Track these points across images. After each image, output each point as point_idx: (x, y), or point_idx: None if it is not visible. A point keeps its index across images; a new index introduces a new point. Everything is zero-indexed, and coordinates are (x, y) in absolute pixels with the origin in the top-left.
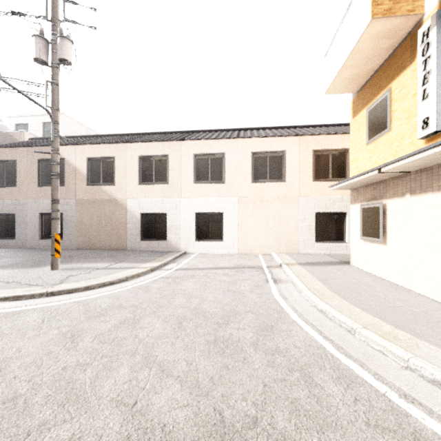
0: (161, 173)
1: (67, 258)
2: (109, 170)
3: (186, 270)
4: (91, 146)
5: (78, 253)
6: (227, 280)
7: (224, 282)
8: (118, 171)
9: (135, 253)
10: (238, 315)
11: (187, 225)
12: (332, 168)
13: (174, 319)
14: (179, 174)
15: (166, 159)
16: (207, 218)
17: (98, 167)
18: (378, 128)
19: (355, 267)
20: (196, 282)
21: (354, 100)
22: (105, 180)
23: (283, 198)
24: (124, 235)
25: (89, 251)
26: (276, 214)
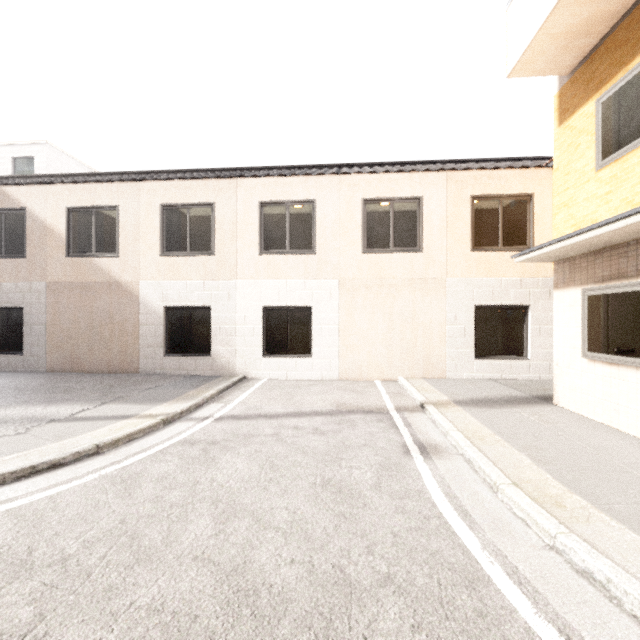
0: (202, 235)
1: (12, 391)
2: (108, 230)
3: (237, 420)
4: (74, 186)
5: (44, 380)
6: (321, 447)
7: (314, 454)
8: (123, 232)
9: (151, 381)
10: (355, 605)
11: (247, 329)
12: (504, 228)
13: (156, 634)
14: (234, 238)
15: (210, 211)
16: (283, 316)
17: (88, 224)
18: (633, 129)
19: (568, 411)
20: (253, 457)
21: (563, 89)
22: (100, 248)
23: (418, 280)
24: (134, 346)
25: (67, 377)
26: (406, 309)
